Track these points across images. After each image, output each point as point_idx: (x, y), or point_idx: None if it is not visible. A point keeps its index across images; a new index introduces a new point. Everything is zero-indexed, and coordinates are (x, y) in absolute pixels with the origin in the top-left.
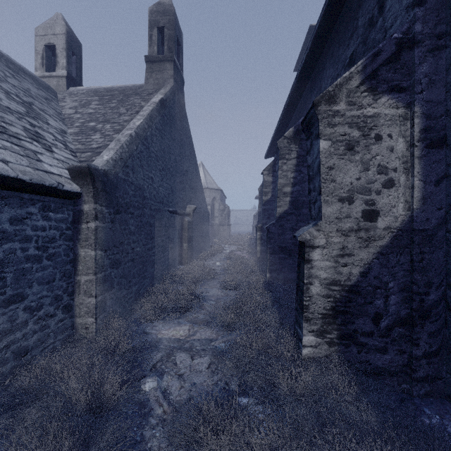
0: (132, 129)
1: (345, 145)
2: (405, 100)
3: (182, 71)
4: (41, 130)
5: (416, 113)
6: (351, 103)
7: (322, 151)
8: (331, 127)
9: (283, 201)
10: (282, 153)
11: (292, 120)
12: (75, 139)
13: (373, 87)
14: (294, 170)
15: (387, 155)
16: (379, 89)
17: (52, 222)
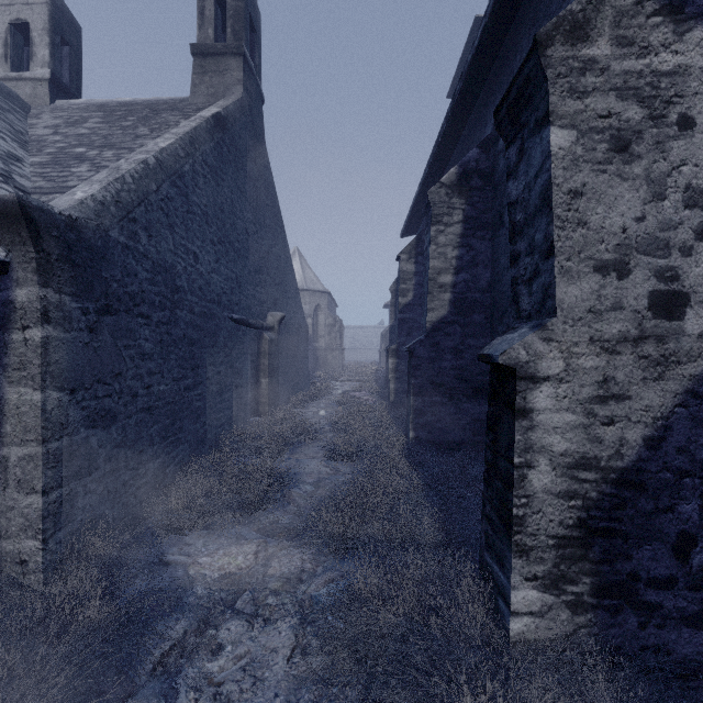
0: (150, 152)
1: (610, 140)
2: None
3: (259, 78)
4: None
5: None
6: (623, 42)
7: (556, 153)
8: (577, 98)
9: (439, 301)
10: (437, 214)
11: (449, 166)
12: (36, 173)
13: (675, 3)
14: (458, 245)
15: None
16: (688, 9)
17: None
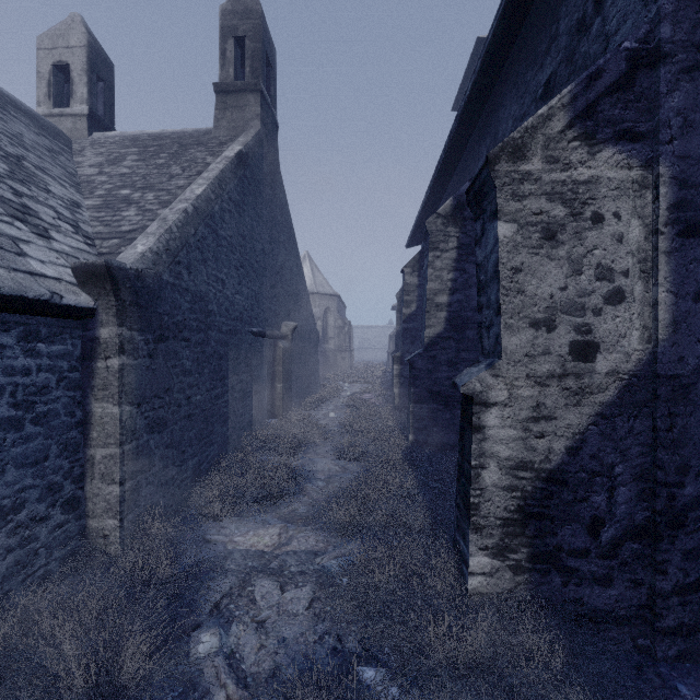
0: (189, 200)
1: (541, 231)
2: (643, 155)
3: (274, 108)
4: (33, 202)
5: (661, 177)
6: (551, 160)
7: (502, 240)
8: (517, 201)
9: (436, 318)
10: (434, 241)
11: (449, 188)
12: (94, 217)
13: (589, 131)
14: (453, 269)
15: (613, 248)
16: (599, 136)
17: (43, 359)
